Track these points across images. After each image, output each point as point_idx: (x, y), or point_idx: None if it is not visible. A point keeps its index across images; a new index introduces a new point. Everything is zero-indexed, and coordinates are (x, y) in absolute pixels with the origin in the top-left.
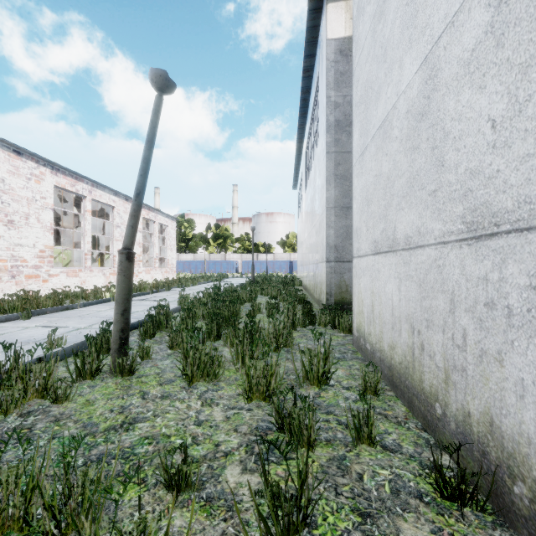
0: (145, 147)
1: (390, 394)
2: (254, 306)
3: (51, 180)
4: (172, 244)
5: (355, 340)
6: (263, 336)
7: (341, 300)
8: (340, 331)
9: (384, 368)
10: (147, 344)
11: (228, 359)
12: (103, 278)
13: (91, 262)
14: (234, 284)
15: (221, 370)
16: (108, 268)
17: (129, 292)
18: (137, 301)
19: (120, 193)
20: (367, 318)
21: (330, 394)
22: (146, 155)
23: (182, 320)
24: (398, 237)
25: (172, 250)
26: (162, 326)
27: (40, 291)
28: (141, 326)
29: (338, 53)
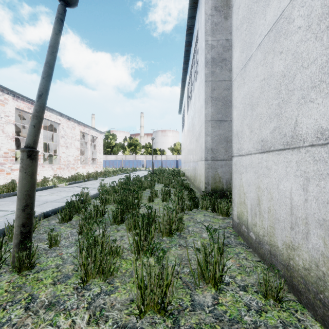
0: (47, 52)
1: (292, 299)
2: (152, 193)
3: (13, 104)
4: (101, 149)
5: (235, 225)
6: (158, 222)
7: (215, 188)
8: (219, 214)
9: (277, 264)
10: (63, 228)
11: (127, 246)
12: (52, 171)
13: (48, 161)
14: (140, 175)
15: (119, 261)
16: (55, 164)
17: (31, 188)
18: (72, 187)
19: (64, 114)
20: (251, 210)
21: (228, 298)
22: (49, 59)
23: (93, 206)
24: (302, 132)
25: (100, 153)
26: (80, 210)
27: (4, 180)
28: (60, 212)
29: (213, 9)
